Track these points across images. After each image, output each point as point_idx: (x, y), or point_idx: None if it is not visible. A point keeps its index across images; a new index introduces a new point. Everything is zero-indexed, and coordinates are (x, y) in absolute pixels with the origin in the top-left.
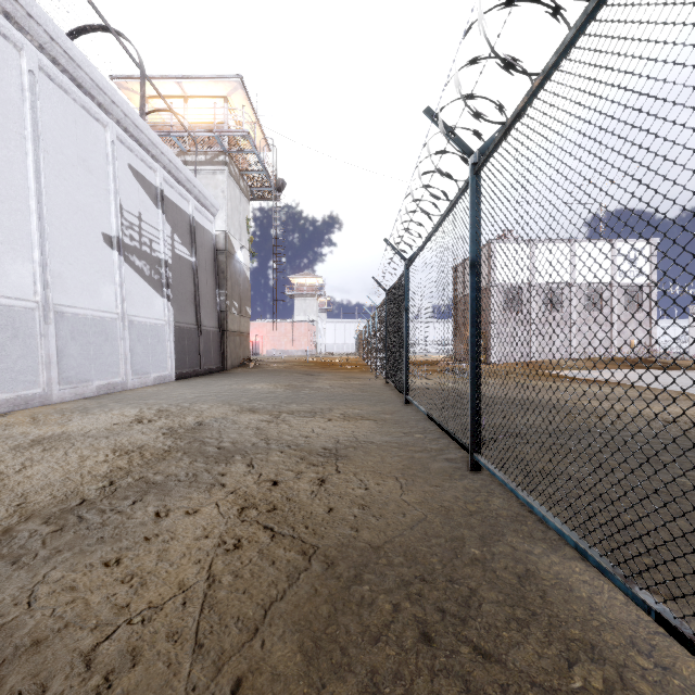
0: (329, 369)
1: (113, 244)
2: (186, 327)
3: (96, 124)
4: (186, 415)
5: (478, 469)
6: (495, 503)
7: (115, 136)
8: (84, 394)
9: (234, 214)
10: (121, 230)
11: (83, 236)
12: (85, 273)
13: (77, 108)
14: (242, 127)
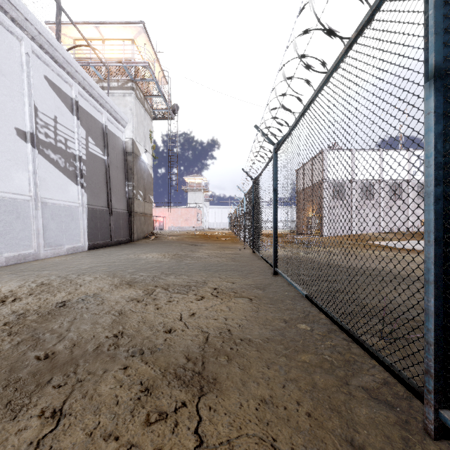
0: (209, 240)
1: (27, 138)
2: (98, 209)
3: (10, 36)
4: (60, 291)
5: (447, 437)
6: None
7: (30, 49)
8: None
9: (139, 127)
10: (34, 127)
11: None
12: None
13: None
14: (144, 60)
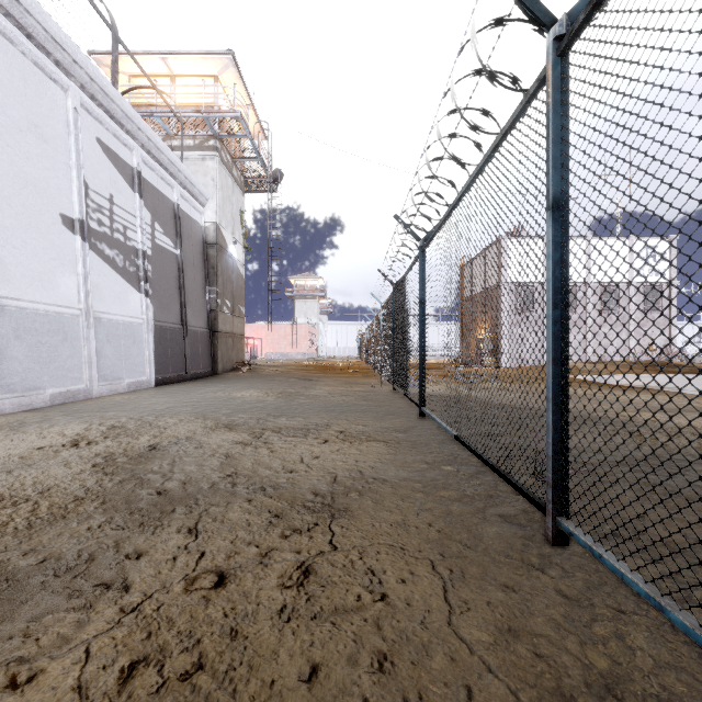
0: (329, 374)
1: (75, 228)
2: (168, 327)
3: (53, 86)
4: (142, 434)
5: (564, 543)
6: (640, 644)
7: (79, 102)
8: (32, 405)
9: (225, 205)
10: (85, 212)
11: (33, 215)
12: (36, 259)
13: (27, 63)
14: (233, 107)
